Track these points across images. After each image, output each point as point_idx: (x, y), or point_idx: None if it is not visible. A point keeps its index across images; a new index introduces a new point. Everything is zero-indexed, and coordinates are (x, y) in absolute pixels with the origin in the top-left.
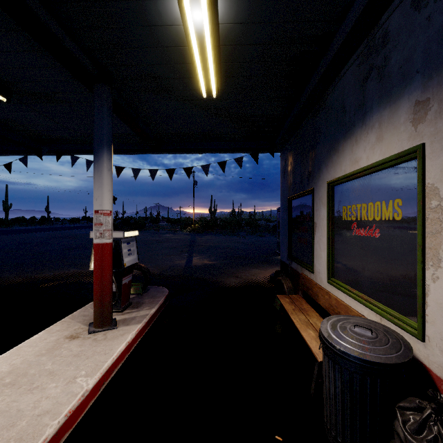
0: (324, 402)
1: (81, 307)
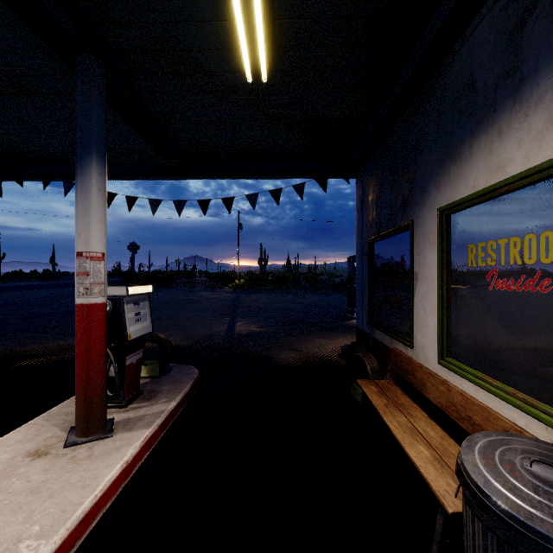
0: None
1: (69, 397)
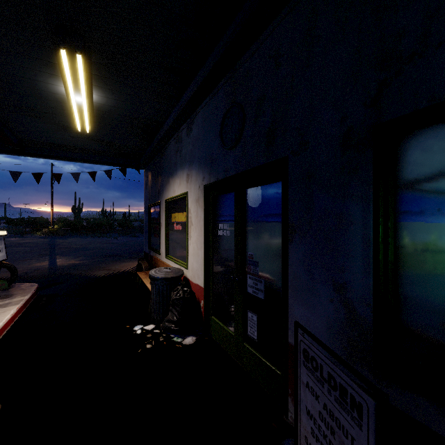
0: (151, 306)
1: None
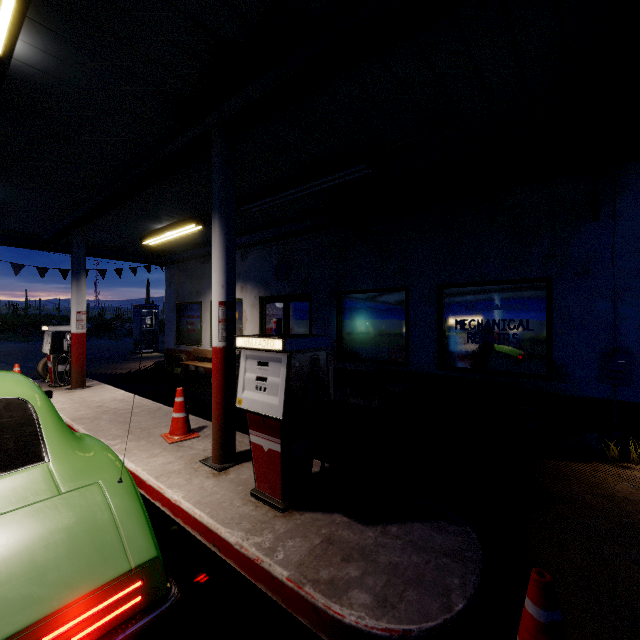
0: None
1: None
